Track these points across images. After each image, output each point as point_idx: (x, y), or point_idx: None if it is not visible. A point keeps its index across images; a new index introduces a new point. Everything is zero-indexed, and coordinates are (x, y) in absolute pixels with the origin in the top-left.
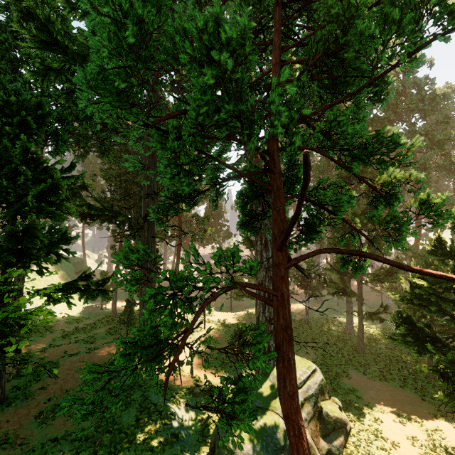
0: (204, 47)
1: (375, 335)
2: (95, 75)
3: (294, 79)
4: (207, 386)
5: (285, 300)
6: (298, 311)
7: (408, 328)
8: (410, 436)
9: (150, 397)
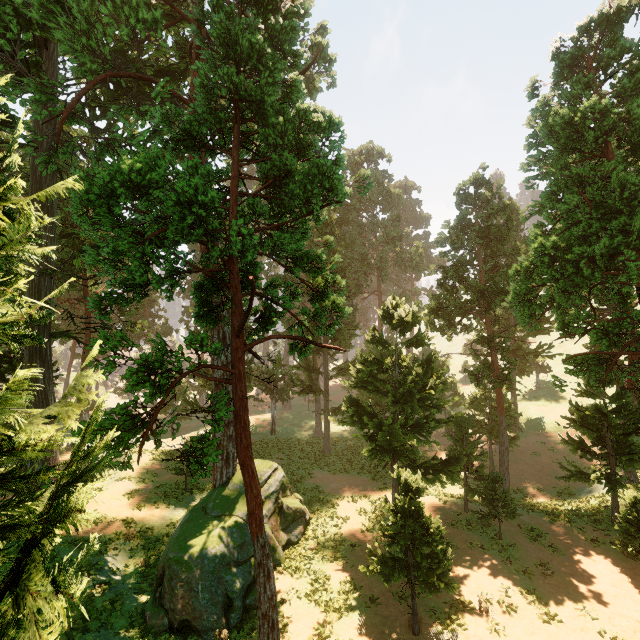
0: (185, 198)
1: (342, 434)
2: (85, 194)
3: (250, 196)
4: (146, 526)
5: (242, 376)
6: (264, 423)
7: (355, 409)
8: (359, 509)
9: (58, 555)
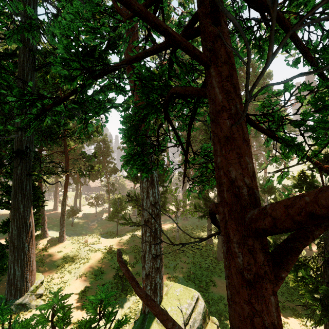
0: None
1: None
2: None
3: None
4: None
5: None
6: (172, 230)
7: None
8: None
9: None
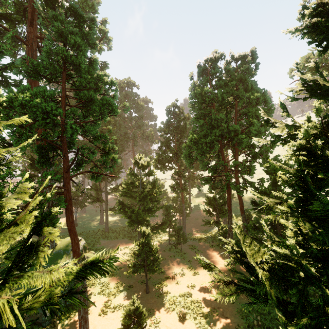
0: (46, 110)
1: (114, 221)
2: None
3: (72, 107)
4: None
5: (69, 190)
6: None
7: (121, 206)
8: (123, 253)
9: None
